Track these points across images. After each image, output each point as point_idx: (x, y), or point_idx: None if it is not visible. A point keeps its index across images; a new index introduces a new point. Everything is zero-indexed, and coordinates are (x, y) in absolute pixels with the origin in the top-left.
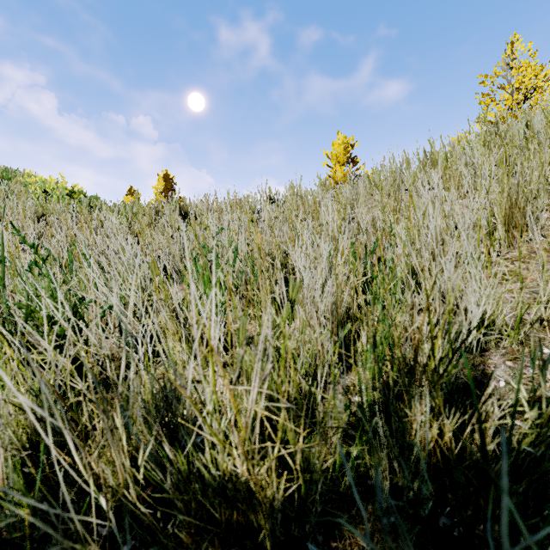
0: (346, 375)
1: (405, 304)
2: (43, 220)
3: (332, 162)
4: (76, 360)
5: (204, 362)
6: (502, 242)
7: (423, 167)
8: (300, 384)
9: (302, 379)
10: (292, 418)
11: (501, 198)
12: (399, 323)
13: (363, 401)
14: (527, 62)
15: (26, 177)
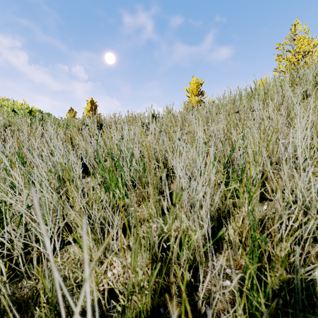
0: (216, 257)
1: (256, 199)
2: (9, 129)
3: (189, 94)
4: (2, 249)
5: (106, 247)
6: (315, 150)
7: (249, 97)
8: (183, 275)
9: (184, 272)
10: (177, 304)
11: (316, 120)
12: (284, 247)
13: (233, 286)
14: (303, 36)
15: (1, 101)
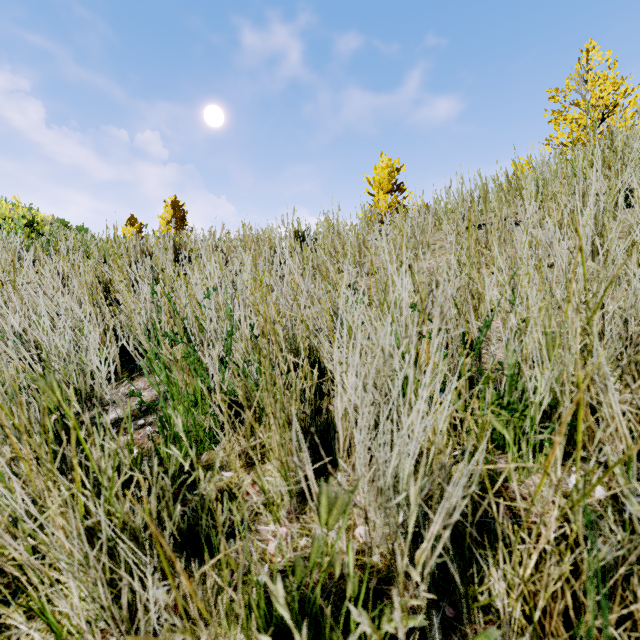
0: None
1: (555, 465)
2: None
3: (374, 189)
4: None
5: (130, 627)
6: None
7: (505, 195)
8: None
9: None
10: None
11: None
12: None
13: None
14: (605, 74)
15: None
